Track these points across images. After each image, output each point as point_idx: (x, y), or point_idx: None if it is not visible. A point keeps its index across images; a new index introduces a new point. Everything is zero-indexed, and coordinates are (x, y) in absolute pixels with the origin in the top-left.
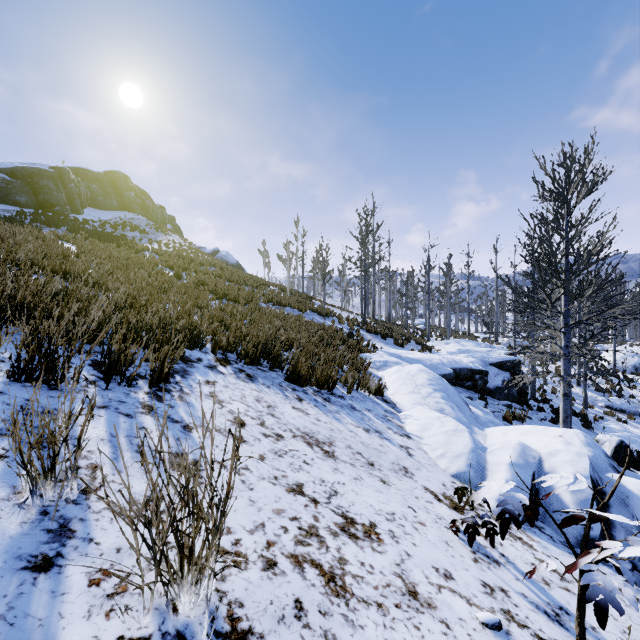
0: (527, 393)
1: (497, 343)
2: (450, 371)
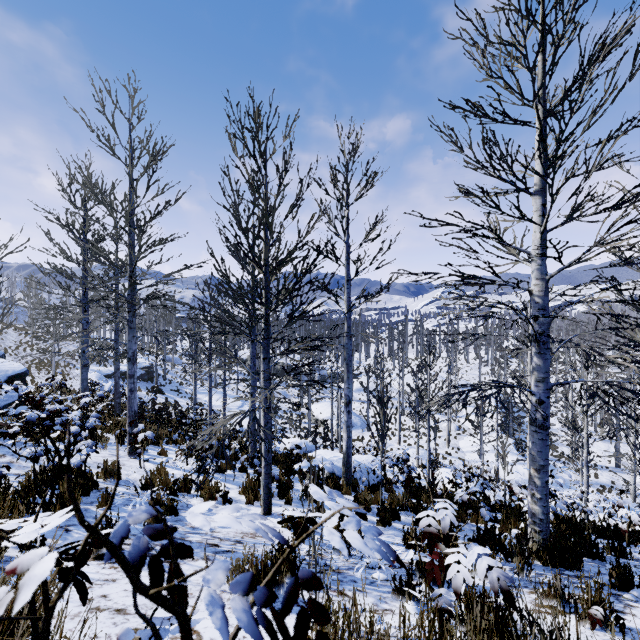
0: (153, 377)
1: (175, 354)
2: (111, 373)
